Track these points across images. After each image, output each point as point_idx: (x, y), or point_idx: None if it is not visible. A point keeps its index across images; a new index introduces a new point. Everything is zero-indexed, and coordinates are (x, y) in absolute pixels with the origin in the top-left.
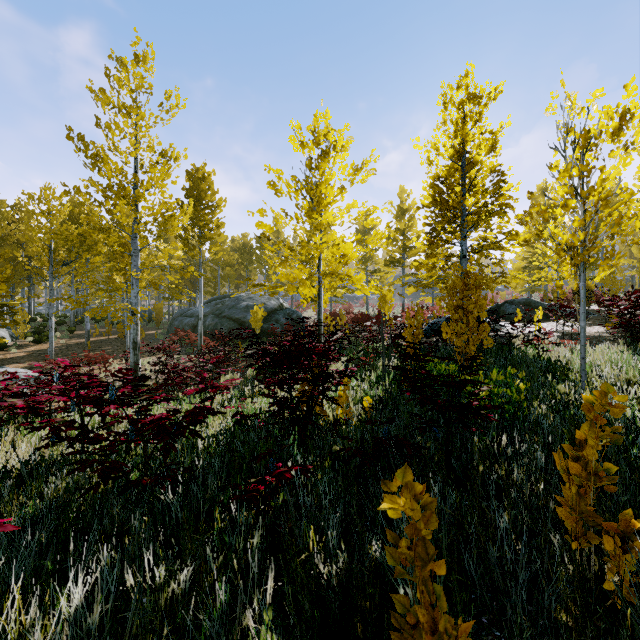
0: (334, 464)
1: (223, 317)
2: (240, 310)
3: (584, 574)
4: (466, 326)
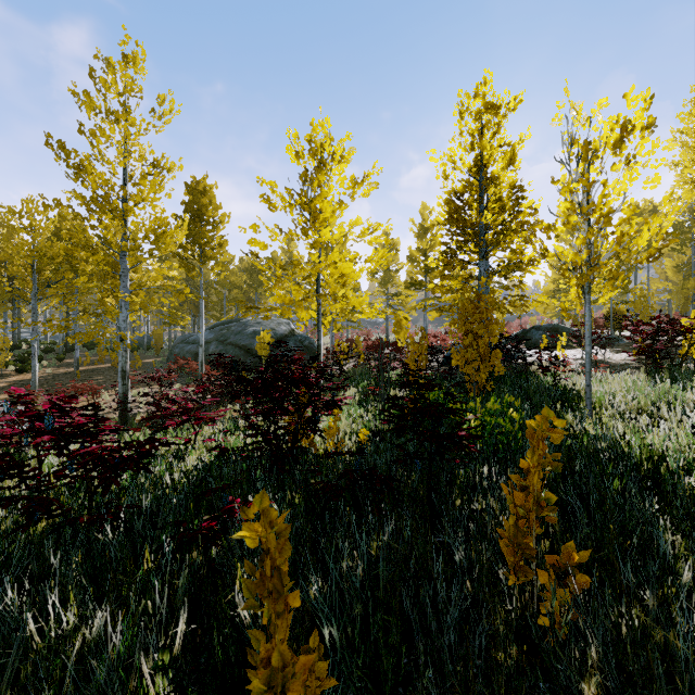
0: (311, 500)
1: (228, 344)
2: (247, 336)
3: (524, 610)
4: (477, 352)
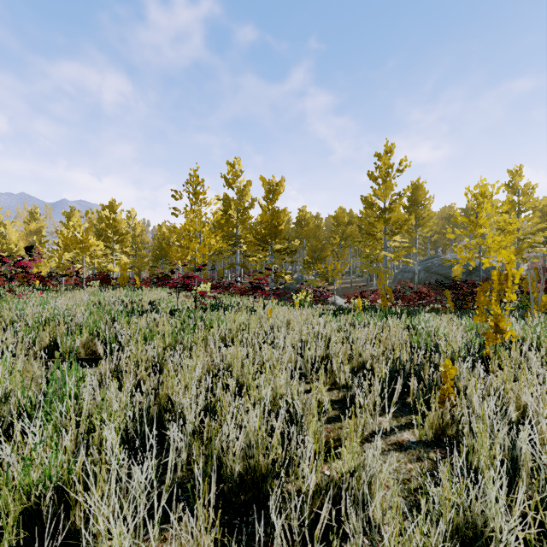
0: None
1: (431, 272)
2: (445, 267)
3: None
4: None
